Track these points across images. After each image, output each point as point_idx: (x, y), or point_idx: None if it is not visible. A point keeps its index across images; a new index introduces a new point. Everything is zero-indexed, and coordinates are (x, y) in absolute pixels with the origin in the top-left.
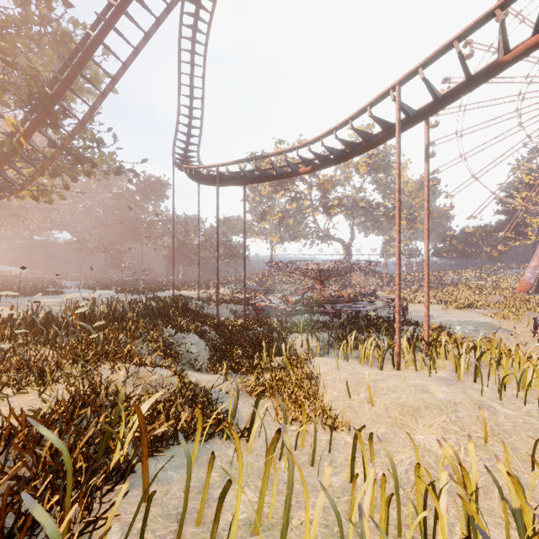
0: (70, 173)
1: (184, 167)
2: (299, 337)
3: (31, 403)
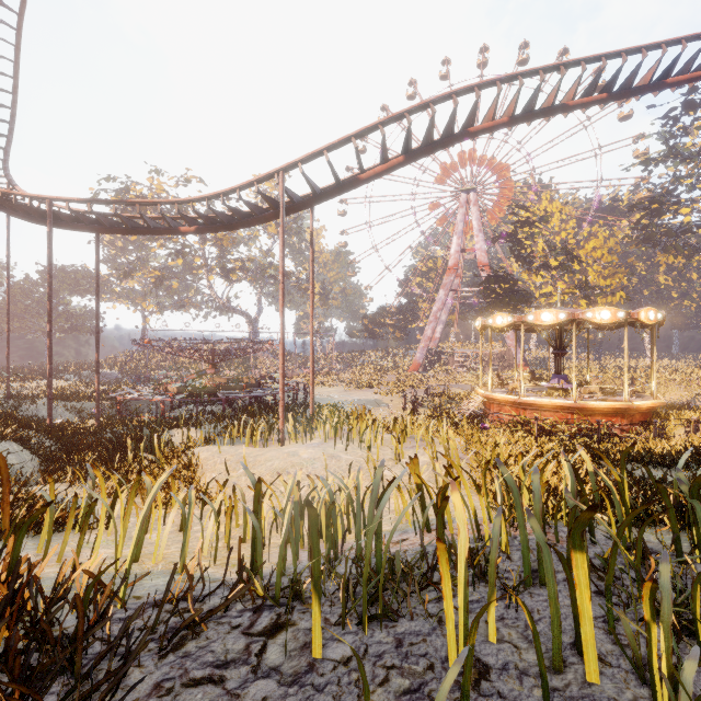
0: None
1: None
2: (180, 432)
3: None
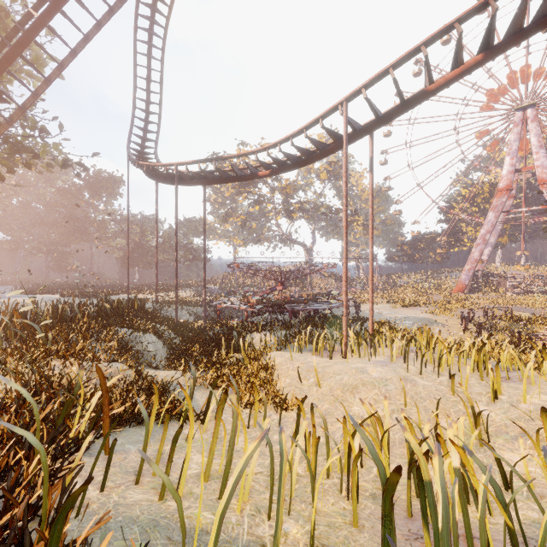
0: (6, 162)
1: (141, 163)
2: (259, 335)
3: None
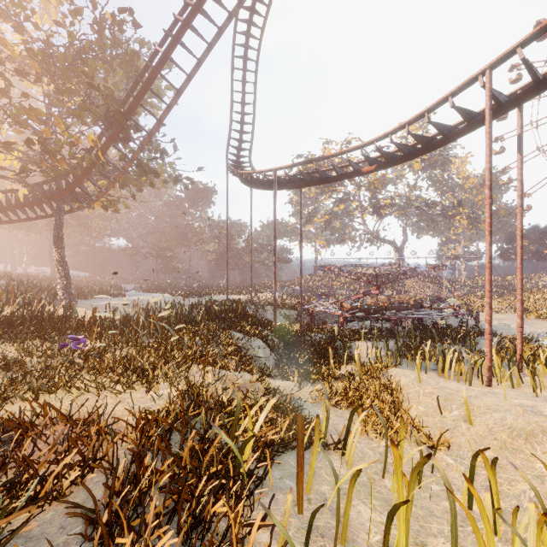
0: (136, 183)
1: (240, 172)
2: (362, 345)
3: (142, 401)
